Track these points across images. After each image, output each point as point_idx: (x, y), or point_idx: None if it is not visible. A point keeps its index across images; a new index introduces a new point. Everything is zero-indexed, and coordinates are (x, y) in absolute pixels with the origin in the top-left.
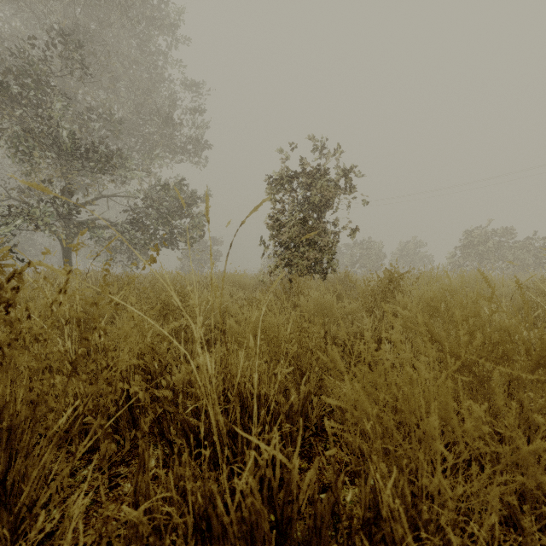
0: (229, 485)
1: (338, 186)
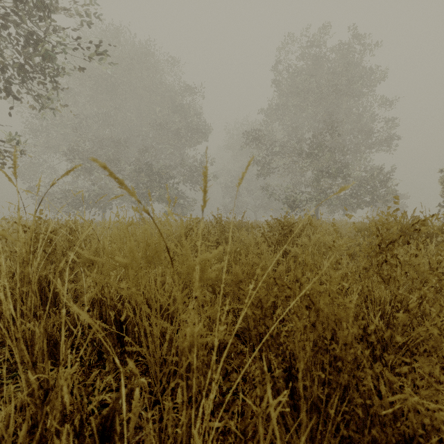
0: None
1: None
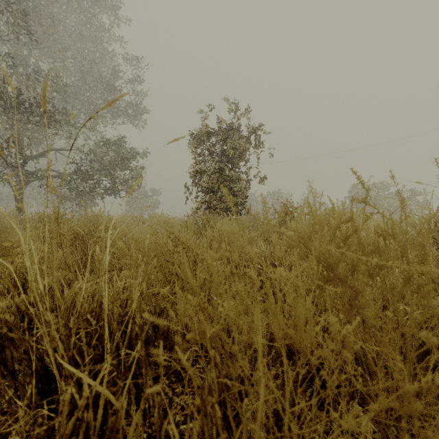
0: (35, 435)
1: (249, 142)
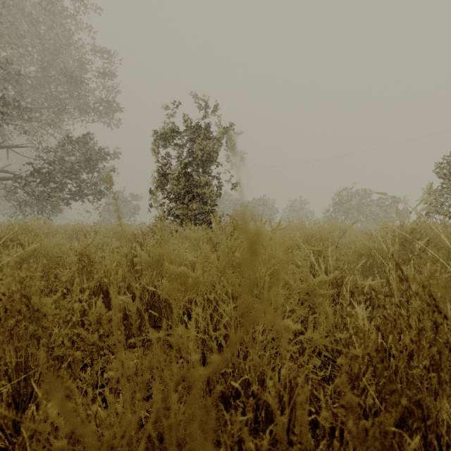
0: None
1: (221, 144)
